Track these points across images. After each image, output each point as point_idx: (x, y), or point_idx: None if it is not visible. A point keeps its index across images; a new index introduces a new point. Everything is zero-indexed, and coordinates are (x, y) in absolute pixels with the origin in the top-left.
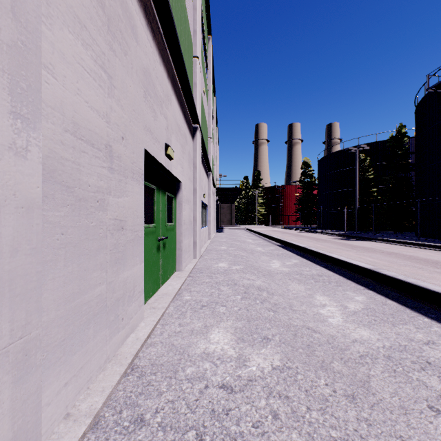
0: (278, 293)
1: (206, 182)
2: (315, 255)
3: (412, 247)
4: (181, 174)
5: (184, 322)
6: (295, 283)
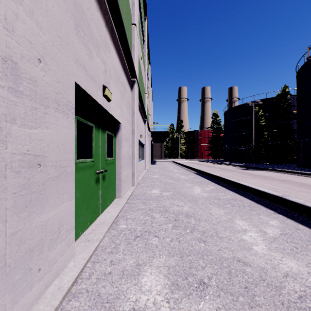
0: (204, 218)
1: (143, 126)
2: (227, 183)
3: (298, 176)
4: (120, 116)
5: (116, 258)
6: (215, 207)
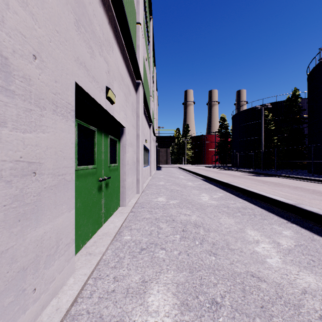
0: (213, 228)
1: (148, 130)
2: (236, 190)
3: (310, 182)
4: (124, 120)
5: (120, 274)
6: (225, 216)
